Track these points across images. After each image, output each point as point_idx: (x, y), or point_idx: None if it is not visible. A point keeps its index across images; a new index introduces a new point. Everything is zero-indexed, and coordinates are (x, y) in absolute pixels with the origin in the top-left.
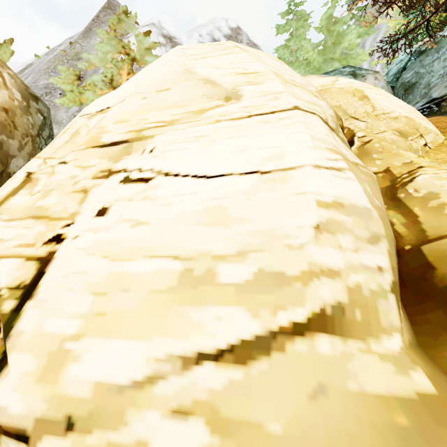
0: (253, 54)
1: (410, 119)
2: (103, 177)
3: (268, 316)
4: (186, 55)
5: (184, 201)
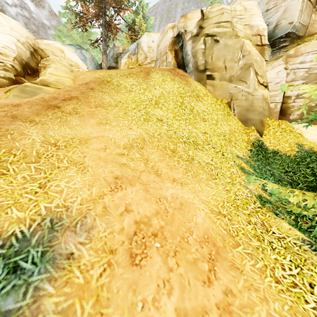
0: (7, 19)
1: (77, 63)
2: None
3: None
4: None
5: None
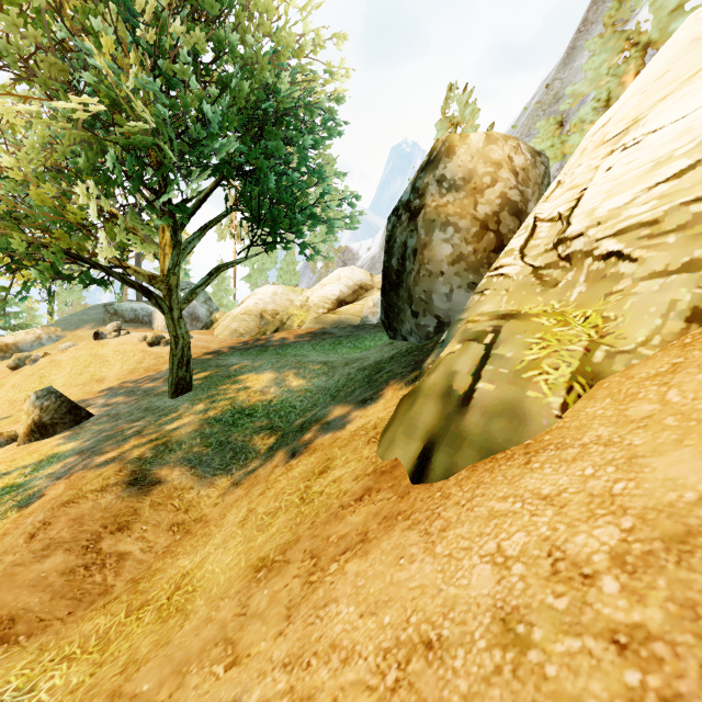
0: None
1: None
2: (607, 156)
3: (697, 155)
4: (698, 20)
5: (663, 138)
